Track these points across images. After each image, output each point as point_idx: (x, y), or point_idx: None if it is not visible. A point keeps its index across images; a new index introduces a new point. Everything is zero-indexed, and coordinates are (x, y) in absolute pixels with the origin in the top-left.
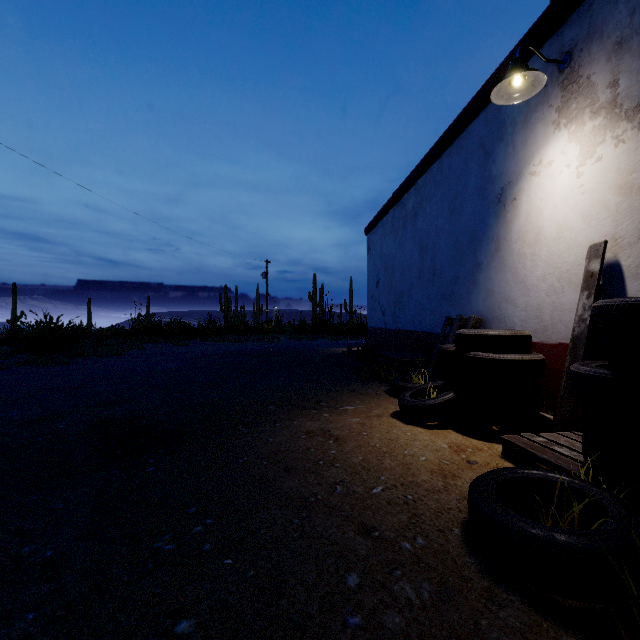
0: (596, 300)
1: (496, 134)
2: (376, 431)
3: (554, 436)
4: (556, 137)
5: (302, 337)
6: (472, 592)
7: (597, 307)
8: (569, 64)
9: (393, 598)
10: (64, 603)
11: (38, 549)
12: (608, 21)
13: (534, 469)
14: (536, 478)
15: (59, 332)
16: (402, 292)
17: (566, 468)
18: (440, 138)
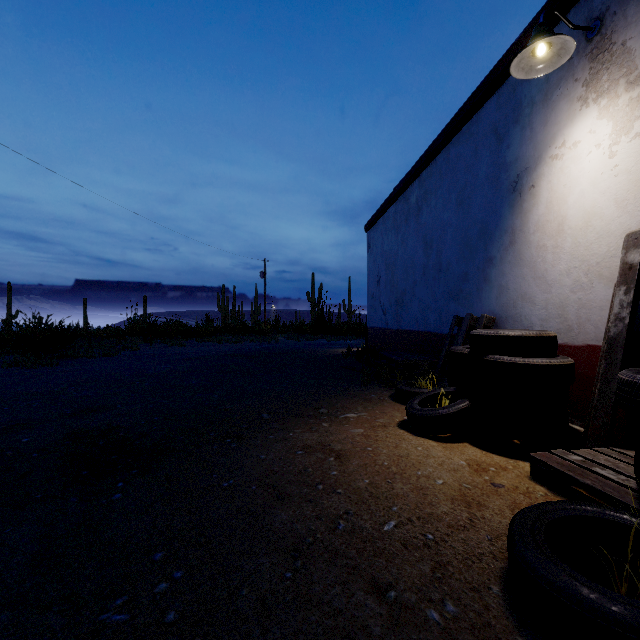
0: (636, 296)
1: (511, 117)
2: (383, 445)
3: (591, 453)
4: (583, 114)
5: (300, 337)
6: None
7: None
8: (599, 31)
9: None
10: None
11: None
12: None
13: (587, 505)
14: (592, 517)
15: (48, 332)
16: (405, 290)
17: (618, 498)
18: (447, 125)
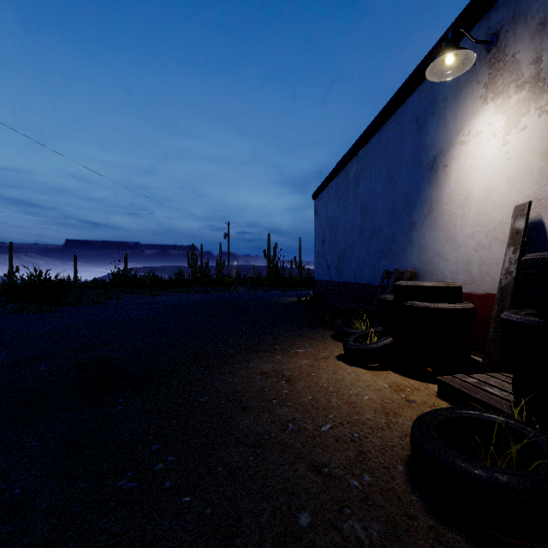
0: (521, 255)
1: (429, 109)
2: (324, 372)
3: (484, 377)
4: (484, 110)
5: (258, 288)
6: (419, 531)
7: (527, 260)
8: (496, 44)
9: (343, 538)
10: (27, 543)
11: (7, 487)
12: (532, 4)
13: (471, 409)
14: (473, 418)
15: (47, 284)
16: (345, 249)
17: (498, 407)
18: (379, 114)
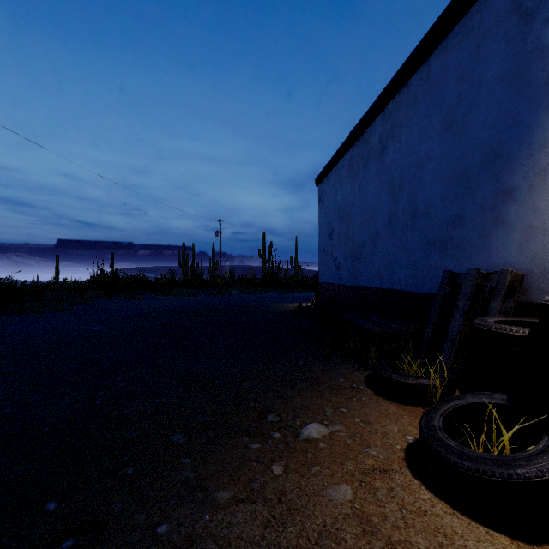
0: None
1: None
2: None
3: None
4: None
5: (252, 290)
6: None
7: None
8: None
9: None
10: None
11: None
12: None
13: None
14: None
15: None
16: (363, 243)
17: None
18: (428, 32)
